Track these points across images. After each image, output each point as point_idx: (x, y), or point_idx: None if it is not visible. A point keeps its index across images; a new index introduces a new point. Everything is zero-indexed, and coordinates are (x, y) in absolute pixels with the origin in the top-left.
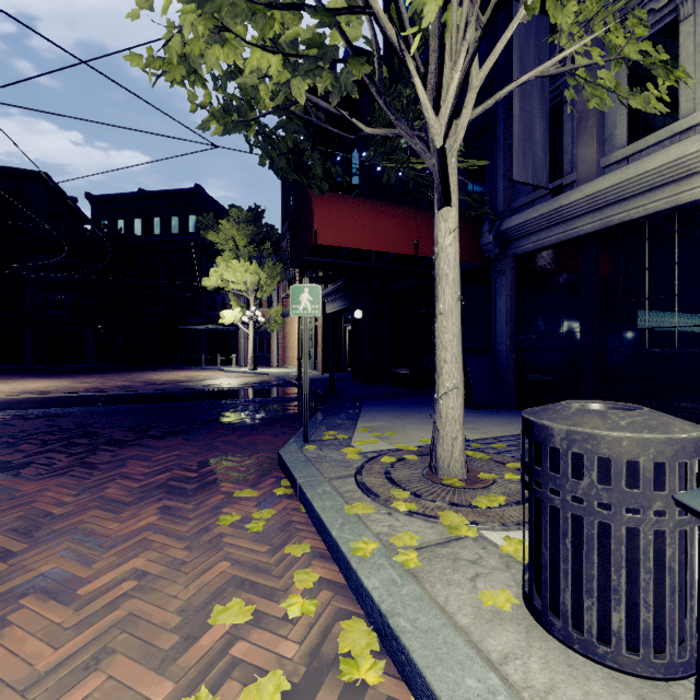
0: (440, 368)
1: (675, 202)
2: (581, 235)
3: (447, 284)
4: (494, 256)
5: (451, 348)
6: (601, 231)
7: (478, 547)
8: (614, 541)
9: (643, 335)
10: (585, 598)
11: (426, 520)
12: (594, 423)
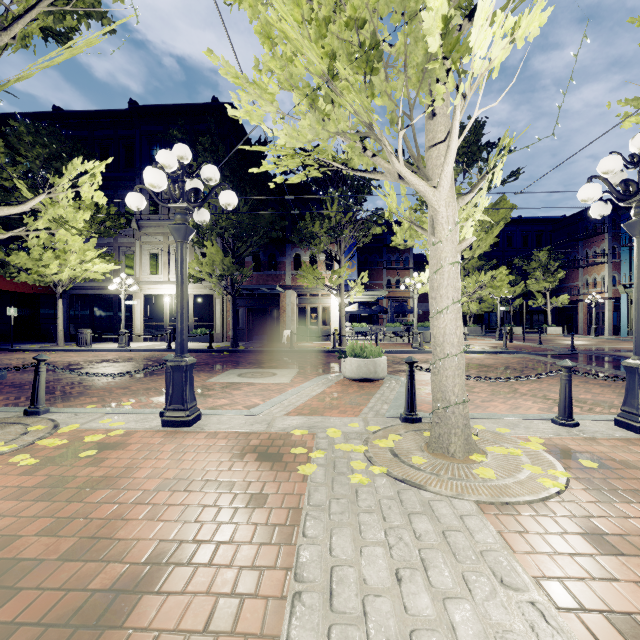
0: (59, 327)
1: (108, 293)
2: (90, 294)
3: (61, 312)
4: (62, 293)
5: (61, 324)
6: (95, 294)
7: (71, 347)
8: (84, 338)
9: (104, 320)
10: (82, 342)
11: (61, 347)
12: (83, 330)
